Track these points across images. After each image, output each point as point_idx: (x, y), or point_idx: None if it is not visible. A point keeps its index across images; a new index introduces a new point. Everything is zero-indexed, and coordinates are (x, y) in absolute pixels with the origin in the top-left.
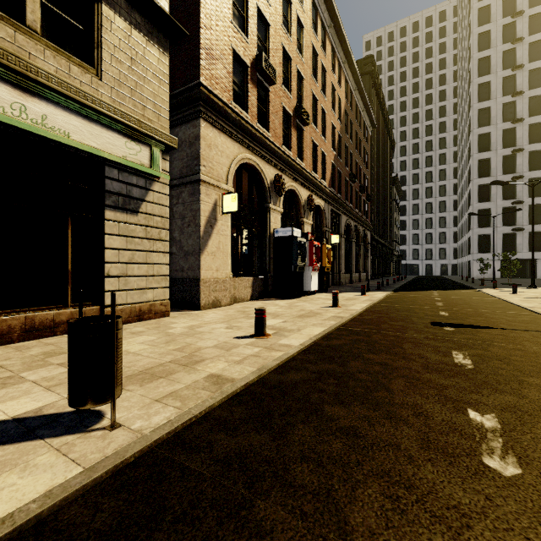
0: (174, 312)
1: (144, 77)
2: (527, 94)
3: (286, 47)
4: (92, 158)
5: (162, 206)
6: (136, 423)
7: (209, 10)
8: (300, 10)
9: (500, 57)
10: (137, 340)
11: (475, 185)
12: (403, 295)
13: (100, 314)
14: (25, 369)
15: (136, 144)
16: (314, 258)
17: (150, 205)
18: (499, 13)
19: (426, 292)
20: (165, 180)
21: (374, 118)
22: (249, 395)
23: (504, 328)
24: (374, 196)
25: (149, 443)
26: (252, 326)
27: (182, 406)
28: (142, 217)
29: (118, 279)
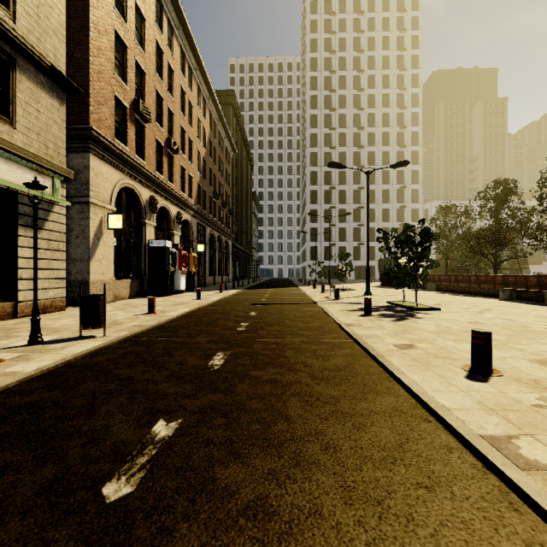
0: (65, 308)
1: (47, 124)
2: (338, 149)
3: (159, 90)
4: (9, 189)
5: (61, 224)
6: (114, 335)
7: (96, 66)
8: (171, 58)
9: (323, 118)
10: (63, 320)
11: (308, 209)
12: (249, 291)
13: (14, 308)
14: (8, 334)
15: (41, 177)
16: (183, 264)
17: (52, 223)
18: (322, 86)
19: (266, 289)
20: (62, 203)
21: (234, 145)
22: (157, 328)
23: (285, 303)
24: (236, 210)
25: (126, 336)
26: (143, 311)
27: (129, 331)
28: (45, 233)
29: (28, 281)
